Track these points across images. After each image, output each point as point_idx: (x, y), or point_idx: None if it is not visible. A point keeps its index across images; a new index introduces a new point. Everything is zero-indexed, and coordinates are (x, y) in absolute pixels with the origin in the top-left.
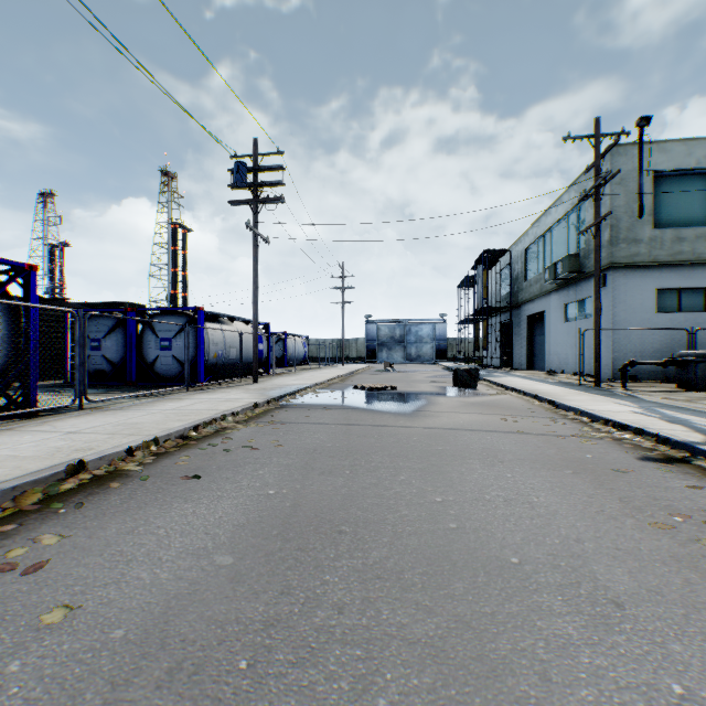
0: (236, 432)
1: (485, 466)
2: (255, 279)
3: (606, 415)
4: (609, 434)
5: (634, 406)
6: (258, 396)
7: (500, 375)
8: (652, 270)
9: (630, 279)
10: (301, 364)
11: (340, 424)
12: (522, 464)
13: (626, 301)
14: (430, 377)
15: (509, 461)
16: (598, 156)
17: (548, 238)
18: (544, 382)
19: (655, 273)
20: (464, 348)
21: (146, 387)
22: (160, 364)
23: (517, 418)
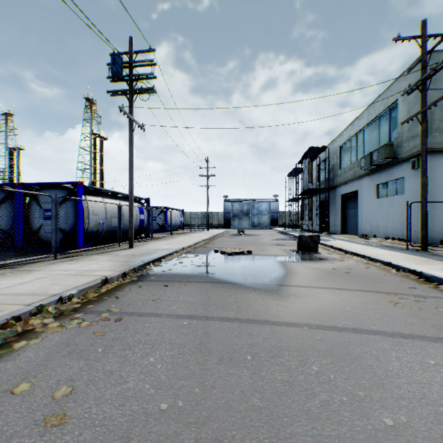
0: (30, 347)
1: None
2: (130, 158)
3: None
4: None
5: None
6: (118, 266)
7: (327, 239)
8: None
9: (441, 162)
10: (178, 229)
11: (195, 316)
12: None
13: (437, 180)
14: (274, 240)
15: None
16: (425, 53)
17: (360, 136)
18: (371, 245)
19: None
20: (293, 218)
21: (25, 253)
22: (44, 232)
23: (407, 300)
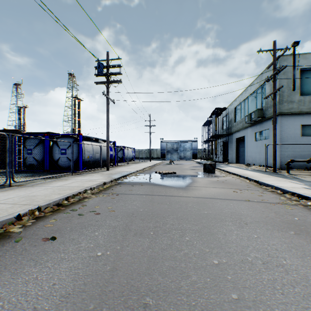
0: (90, 201)
1: (237, 227)
2: (107, 120)
3: (291, 190)
4: (297, 201)
5: (302, 184)
6: (107, 178)
7: (224, 166)
8: (299, 116)
9: (288, 120)
10: (131, 160)
11: (148, 194)
12: (259, 226)
13: (286, 131)
14: (191, 167)
15: (250, 223)
16: (275, 59)
17: (246, 102)
18: (247, 170)
19: (301, 117)
20: (206, 153)
21: (53, 173)
22: (61, 161)
23: (242, 191)
